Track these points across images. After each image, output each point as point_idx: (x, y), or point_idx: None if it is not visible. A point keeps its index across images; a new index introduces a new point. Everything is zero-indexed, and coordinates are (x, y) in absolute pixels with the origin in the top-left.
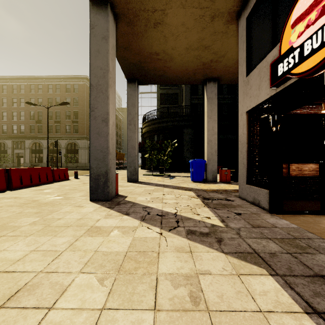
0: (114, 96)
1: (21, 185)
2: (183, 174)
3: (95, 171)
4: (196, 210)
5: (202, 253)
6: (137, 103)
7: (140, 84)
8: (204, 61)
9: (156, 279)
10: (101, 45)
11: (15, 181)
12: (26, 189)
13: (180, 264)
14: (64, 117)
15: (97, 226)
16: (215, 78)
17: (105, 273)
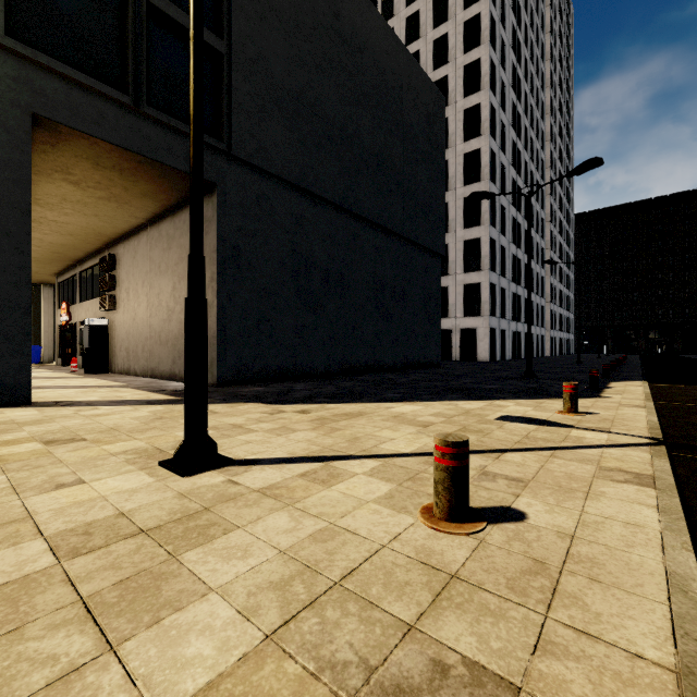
0: None
1: None
2: None
3: None
4: None
5: None
6: None
7: None
8: (39, 279)
9: None
10: None
11: None
12: None
13: None
14: None
15: None
16: (51, 284)
17: None
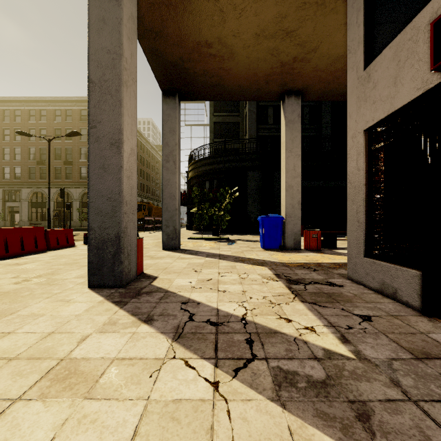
0: (134, 104)
1: None
2: (247, 238)
3: (97, 234)
4: (282, 309)
5: None
6: (178, 128)
7: (183, 99)
8: (284, 60)
9: None
10: (108, 11)
11: None
12: None
13: None
14: (78, 156)
15: (73, 360)
16: (297, 91)
17: None
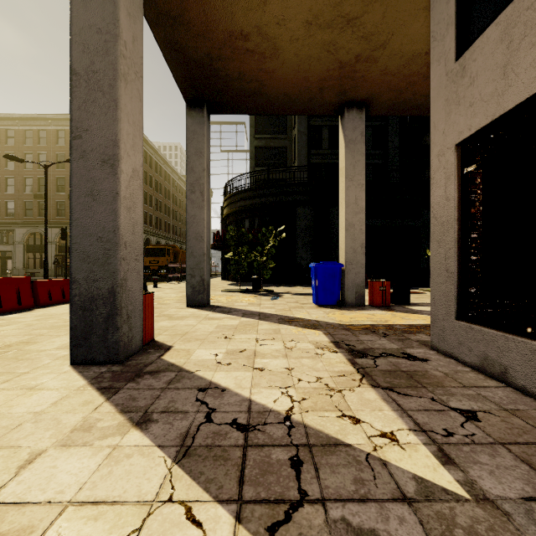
0: (138, 107)
1: None
2: (296, 290)
3: (83, 289)
4: (345, 399)
5: None
6: (207, 149)
7: (213, 112)
8: (343, 59)
9: None
10: None
11: None
12: None
13: None
14: None
15: None
16: (360, 102)
17: None
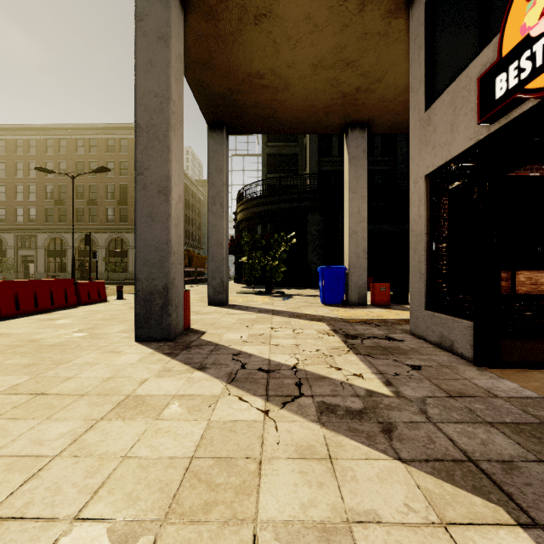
0: (181, 147)
1: (17, 310)
2: (306, 292)
3: (144, 285)
4: (334, 360)
5: (354, 462)
6: (226, 166)
7: (231, 132)
8: (345, 90)
9: (252, 540)
10: (156, 52)
11: (6, 304)
12: (25, 318)
13: (307, 494)
14: (104, 195)
15: (138, 395)
16: (363, 123)
17: (135, 521)
